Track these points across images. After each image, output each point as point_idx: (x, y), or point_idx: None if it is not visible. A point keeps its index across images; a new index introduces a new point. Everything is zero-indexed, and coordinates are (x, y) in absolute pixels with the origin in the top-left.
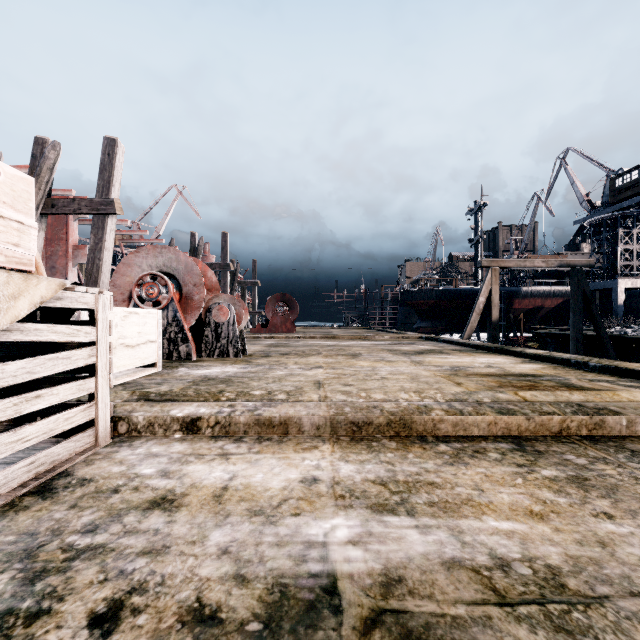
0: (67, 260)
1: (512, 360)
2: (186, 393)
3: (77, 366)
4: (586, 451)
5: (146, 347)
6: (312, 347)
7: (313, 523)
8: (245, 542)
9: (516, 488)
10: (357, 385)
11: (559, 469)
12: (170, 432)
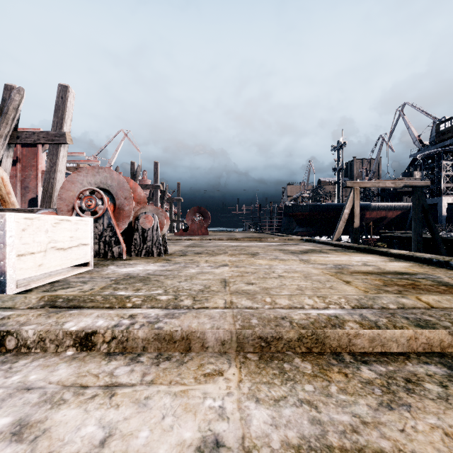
0: (37, 181)
1: (381, 259)
2: (94, 298)
3: None
4: None
5: (78, 249)
6: (220, 247)
7: None
8: None
9: None
10: (258, 284)
11: None
12: (62, 348)
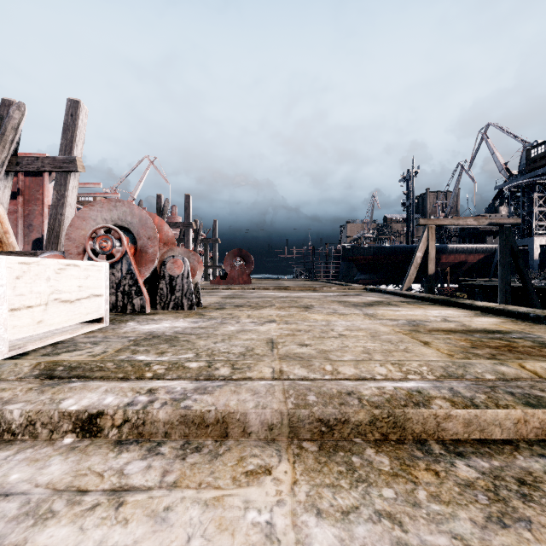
0: (43, 218)
1: (464, 313)
2: (104, 365)
3: None
4: None
5: (89, 301)
6: (265, 298)
7: None
8: None
9: None
10: (314, 345)
11: None
12: (58, 434)
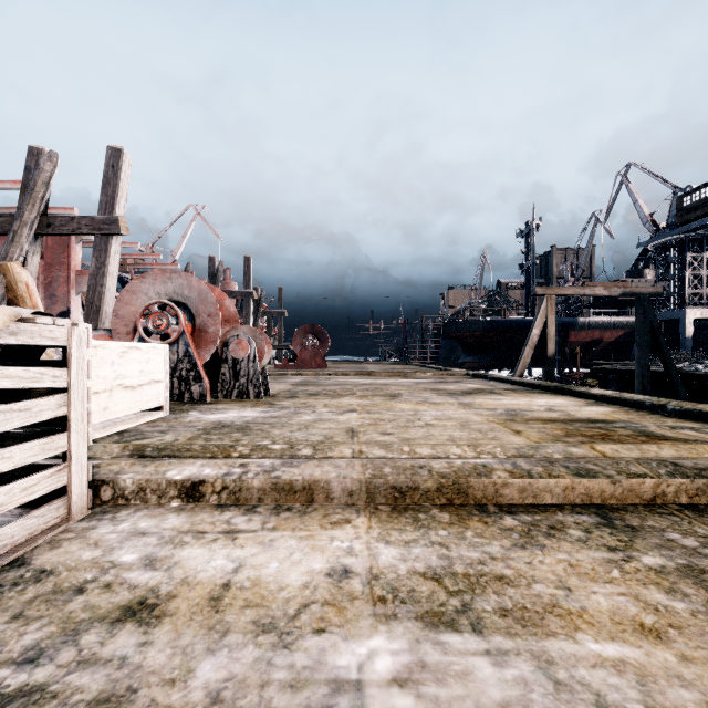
0: (69, 287)
1: (575, 402)
2: (190, 447)
3: (41, 419)
4: (692, 527)
5: (150, 388)
6: (345, 386)
7: (343, 646)
8: (246, 681)
9: (614, 585)
10: (397, 434)
11: (664, 555)
12: (166, 499)
